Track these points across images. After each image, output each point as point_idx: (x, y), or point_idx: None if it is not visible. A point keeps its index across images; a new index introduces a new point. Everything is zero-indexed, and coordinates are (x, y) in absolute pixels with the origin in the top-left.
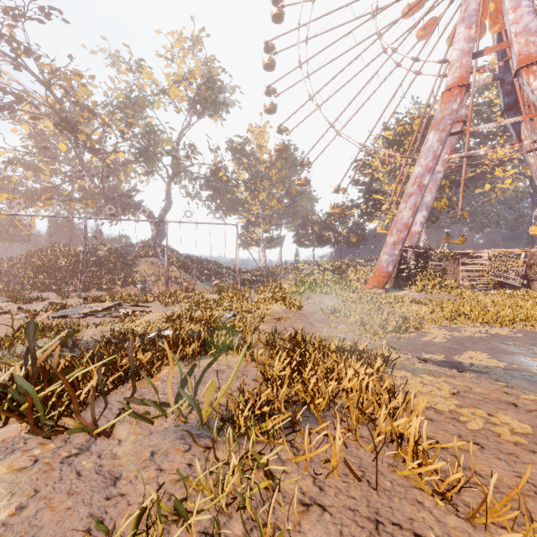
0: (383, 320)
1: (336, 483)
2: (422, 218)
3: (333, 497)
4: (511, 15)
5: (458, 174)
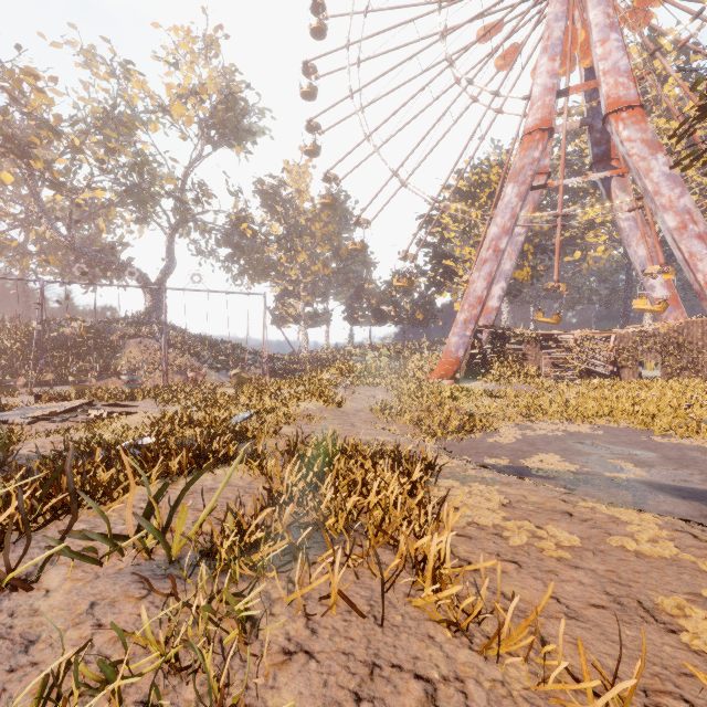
0: (444, 418)
1: (334, 623)
2: (500, 291)
3: (326, 641)
4: (599, 49)
5: (543, 237)
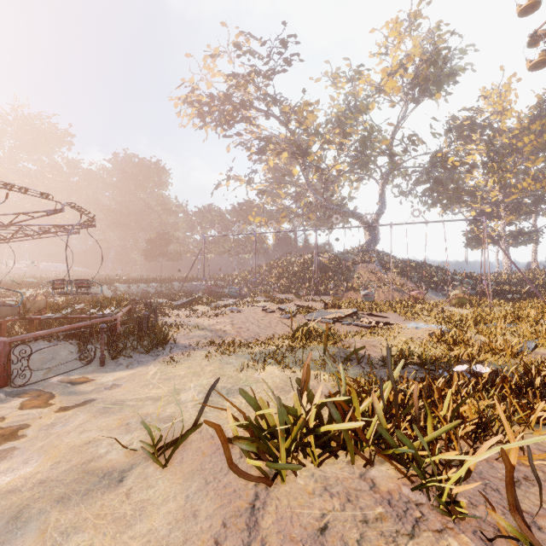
0: None
1: None
2: None
3: None
4: None
5: None
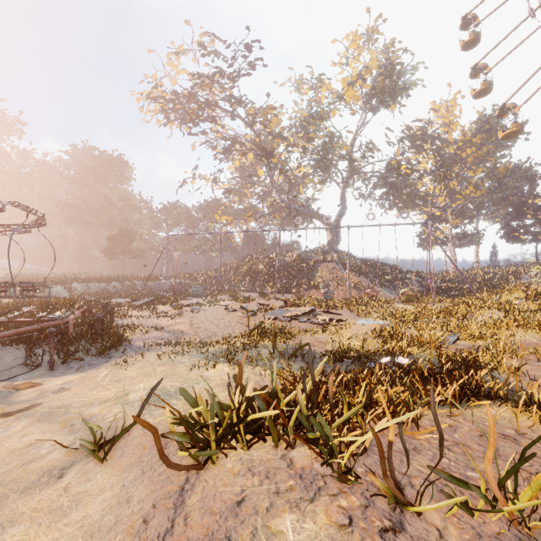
0: None
1: None
2: None
3: None
4: None
5: None
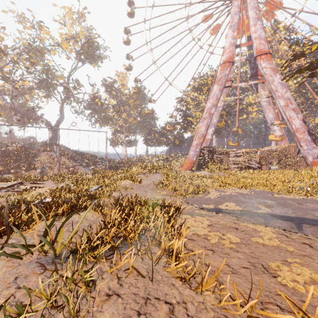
0: (186, 188)
1: (130, 281)
2: (212, 131)
3: (126, 289)
4: (253, 28)
5: (230, 108)
